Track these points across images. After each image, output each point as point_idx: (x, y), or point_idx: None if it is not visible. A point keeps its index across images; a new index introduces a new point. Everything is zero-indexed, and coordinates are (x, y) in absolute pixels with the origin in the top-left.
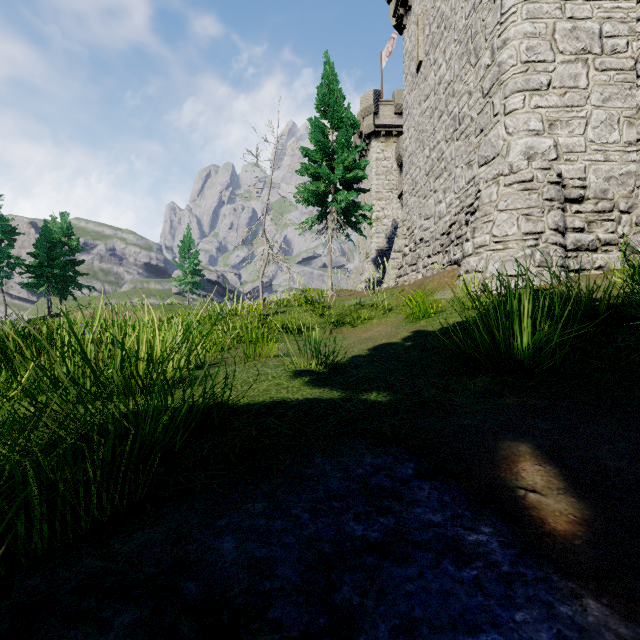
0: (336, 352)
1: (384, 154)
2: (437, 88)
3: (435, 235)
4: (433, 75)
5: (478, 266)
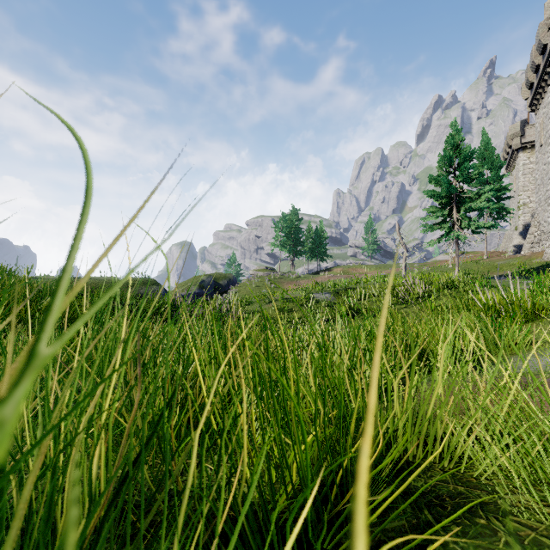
0: (491, 276)
1: (530, 160)
2: (547, 165)
3: (547, 231)
4: (546, 157)
5: (548, 252)
